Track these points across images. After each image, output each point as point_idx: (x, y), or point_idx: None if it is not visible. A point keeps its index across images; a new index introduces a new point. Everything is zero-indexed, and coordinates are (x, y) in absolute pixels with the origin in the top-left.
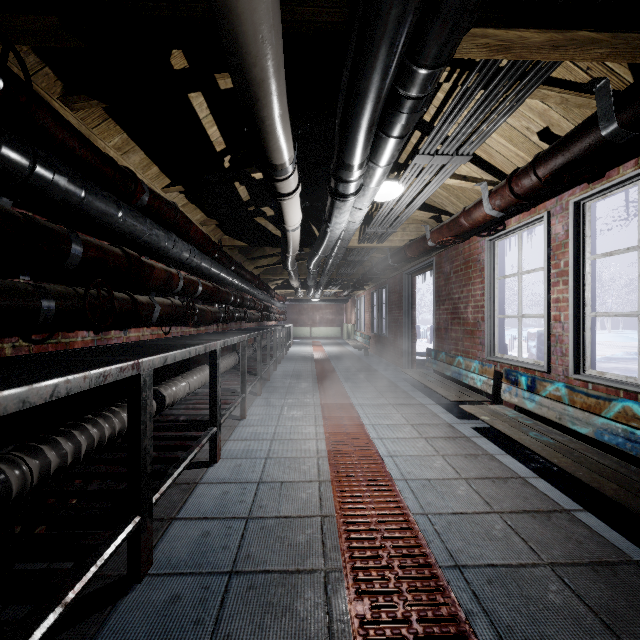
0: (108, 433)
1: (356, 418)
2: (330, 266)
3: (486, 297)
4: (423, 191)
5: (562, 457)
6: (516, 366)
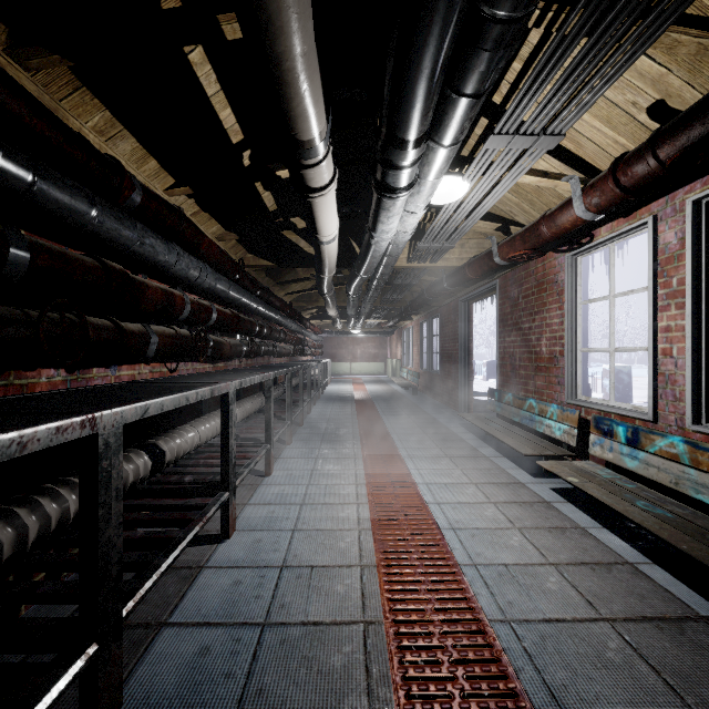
0: (75, 507)
1: (406, 475)
2: (373, 291)
3: (566, 326)
4: (493, 190)
5: (692, 541)
6: (608, 412)
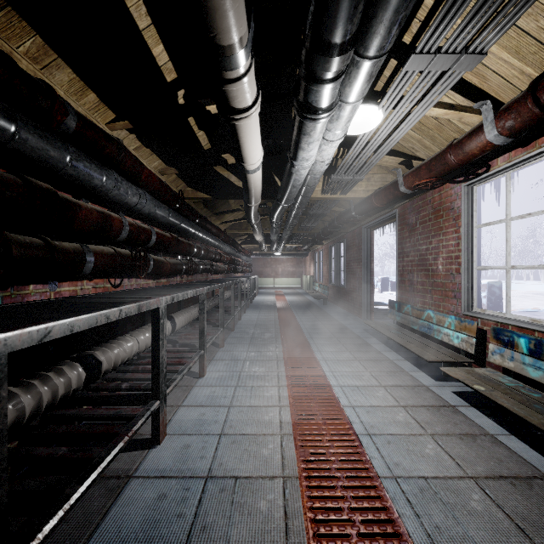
0: None
1: (322, 377)
2: (292, 219)
3: (463, 247)
4: (405, 120)
5: None
6: (505, 324)
